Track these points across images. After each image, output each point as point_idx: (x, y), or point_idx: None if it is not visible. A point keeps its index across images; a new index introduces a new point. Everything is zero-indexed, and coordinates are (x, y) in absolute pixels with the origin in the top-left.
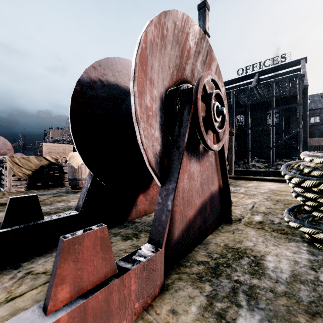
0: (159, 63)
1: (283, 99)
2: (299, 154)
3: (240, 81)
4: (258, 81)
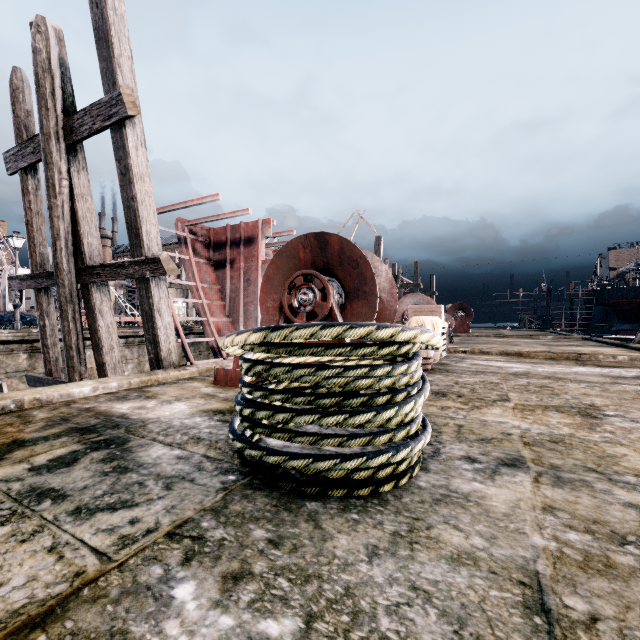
0: (279, 280)
1: None
2: None
3: None
4: None
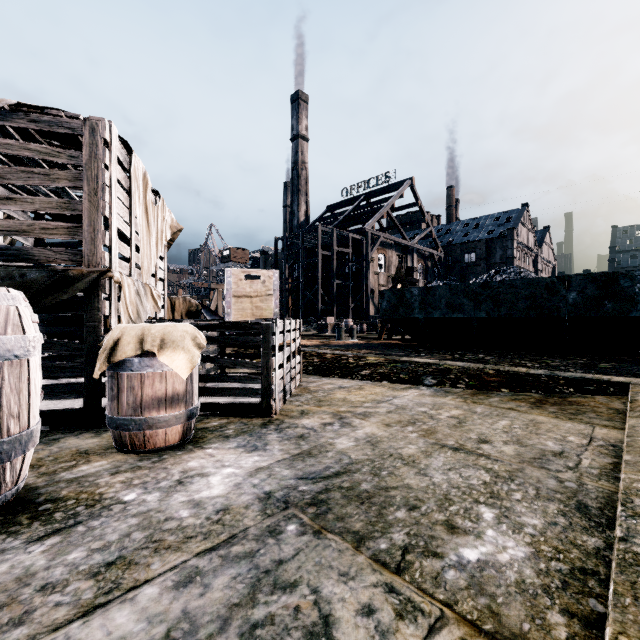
0: None
1: (359, 241)
2: (318, 314)
3: (347, 205)
4: (359, 209)
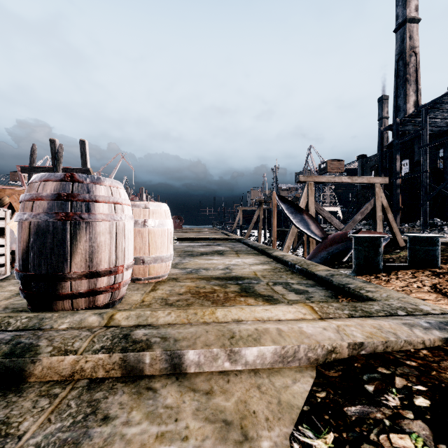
0: None
1: None
2: None
3: None
4: None
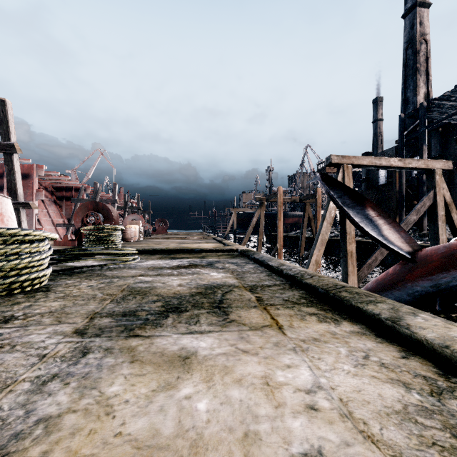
0: (81, 213)
1: None
2: None
3: None
4: None
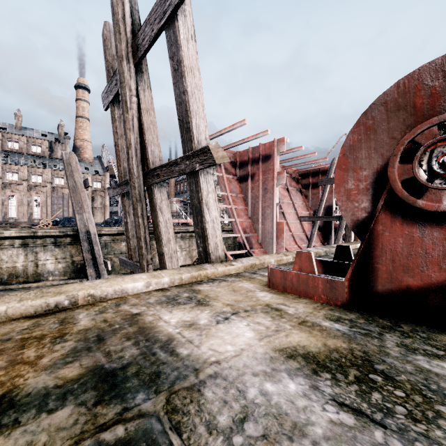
0: (369, 148)
1: None
2: None
3: None
4: None
